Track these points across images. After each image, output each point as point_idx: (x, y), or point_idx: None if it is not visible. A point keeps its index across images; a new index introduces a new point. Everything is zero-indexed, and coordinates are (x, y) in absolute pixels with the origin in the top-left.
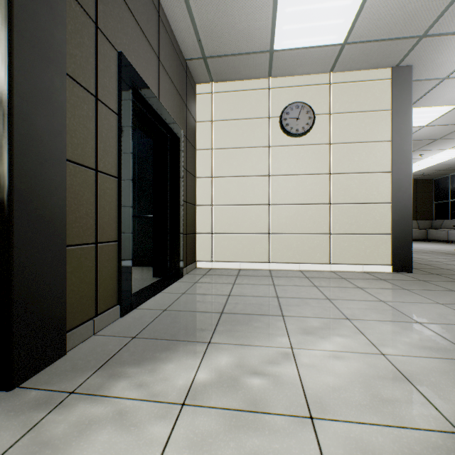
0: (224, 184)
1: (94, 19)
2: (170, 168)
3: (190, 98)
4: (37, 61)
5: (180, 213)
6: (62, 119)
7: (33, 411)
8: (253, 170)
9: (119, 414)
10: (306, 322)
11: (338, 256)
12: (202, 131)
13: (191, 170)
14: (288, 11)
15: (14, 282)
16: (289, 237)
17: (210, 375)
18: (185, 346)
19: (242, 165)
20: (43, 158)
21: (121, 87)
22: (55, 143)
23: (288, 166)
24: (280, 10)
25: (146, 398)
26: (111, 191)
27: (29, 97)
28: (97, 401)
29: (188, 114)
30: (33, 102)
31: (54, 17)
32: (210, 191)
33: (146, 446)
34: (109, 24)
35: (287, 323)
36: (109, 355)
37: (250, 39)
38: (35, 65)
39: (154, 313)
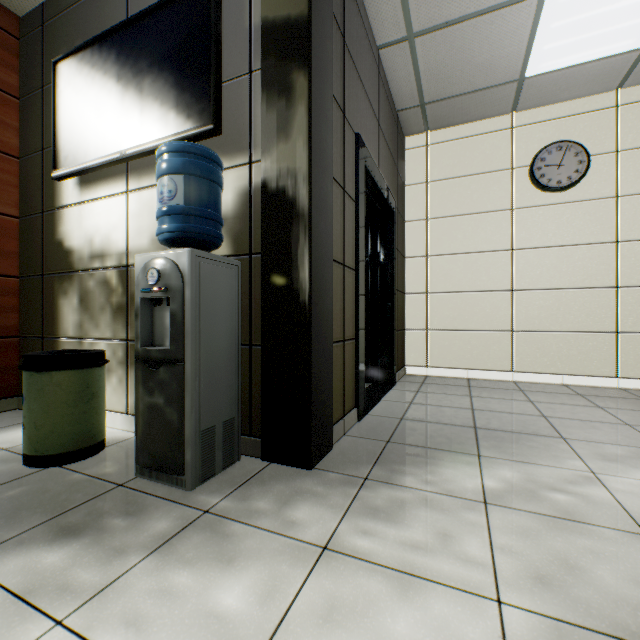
0: (443, 264)
1: (342, 109)
2: (381, 249)
3: (400, 157)
4: (320, 172)
5: (394, 305)
6: (330, 220)
7: (344, 486)
8: (487, 243)
9: (424, 500)
10: (602, 448)
11: (631, 366)
12: (412, 197)
13: (401, 249)
14: (555, 26)
15: (312, 374)
16: (545, 337)
17: (500, 484)
18: (452, 456)
19: (469, 237)
20: (323, 261)
21: (358, 172)
22: (328, 245)
23: (542, 234)
24: (542, 28)
25: (442, 492)
26: (351, 285)
27: (317, 207)
28: (395, 488)
29: (399, 179)
30: (319, 211)
31: (327, 125)
32: (424, 275)
33: (469, 525)
34: (350, 108)
35: (573, 446)
36: (375, 454)
37: (491, 71)
38: (320, 176)
39: (391, 420)
